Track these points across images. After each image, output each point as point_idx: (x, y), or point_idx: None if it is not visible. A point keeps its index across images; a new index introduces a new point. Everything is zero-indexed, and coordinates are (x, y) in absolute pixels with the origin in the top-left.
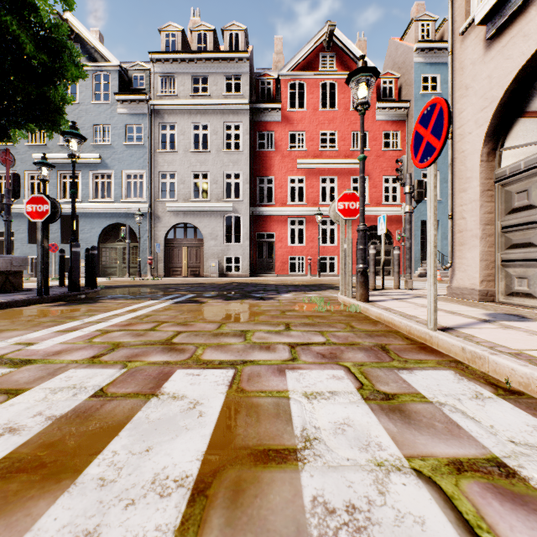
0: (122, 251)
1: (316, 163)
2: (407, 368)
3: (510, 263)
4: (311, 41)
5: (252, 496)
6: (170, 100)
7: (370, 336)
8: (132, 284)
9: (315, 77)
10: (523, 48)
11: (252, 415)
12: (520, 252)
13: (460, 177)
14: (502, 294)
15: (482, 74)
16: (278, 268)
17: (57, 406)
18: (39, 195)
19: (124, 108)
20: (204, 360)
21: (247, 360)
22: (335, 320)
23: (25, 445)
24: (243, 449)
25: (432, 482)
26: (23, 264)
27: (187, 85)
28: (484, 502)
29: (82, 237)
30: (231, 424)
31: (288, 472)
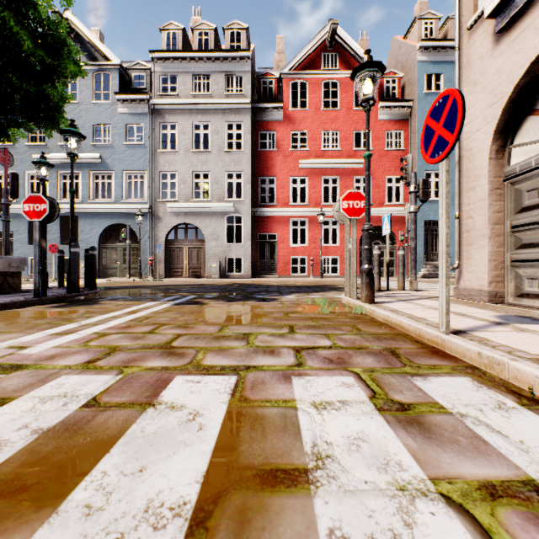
0: (122, 252)
1: (318, 163)
2: (421, 375)
3: (520, 264)
4: (313, 40)
5: (260, 528)
6: (171, 99)
7: (378, 339)
8: (133, 285)
9: (317, 76)
10: (534, 41)
11: (256, 428)
12: (531, 252)
13: (467, 175)
14: (511, 296)
15: (490, 69)
16: (280, 269)
17: (45, 417)
18: (37, 194)
19: (125, 108)
20: (205, 365)
21: (251, 365)
22: (340, 322)
23: (5, 464)
24: (248, 469)
25: (464, 511)
26: (21, 265)
27: (188, 84)
28: (528, 536)
29: (82, 238)
30: (234, 438)
31: (299, 498)
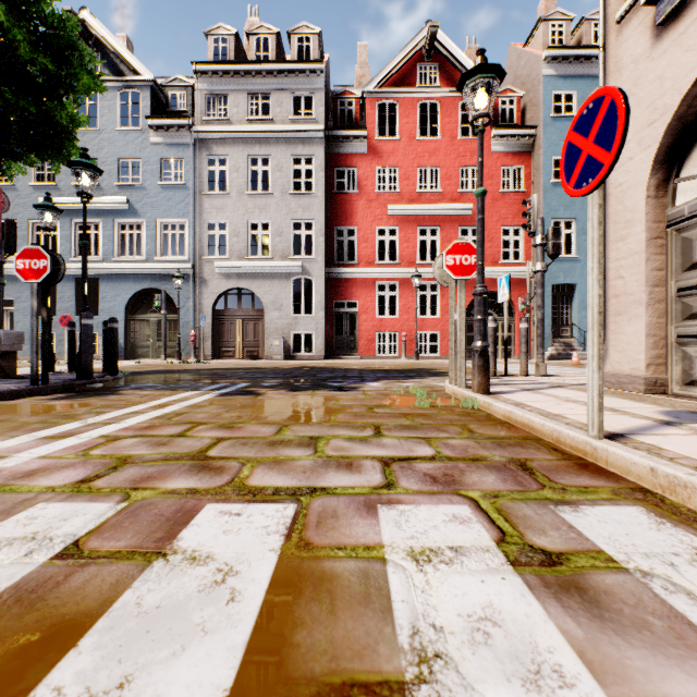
0: (156, 325)
1: (413, 208)
2: (568, 502)
3: (690, 340)
4: (406, 48)
5: None
6: (220, 125)
7: (500, 445)
8: (168, 369)
9: (411, 95)
10: None
11: (321, 599)
12: None
13: (615, 220)
14: (677, 384)
15: (648, 75)
16: (362, 348)
17: None
18: (34, 246)
19: (159, 137)
20: (250, 487)
21: (318, 487)
22: (445, 420)
23: None
24: (303, 683)
25: None
26: (17, 342)
27: (242, 105)
28: None
29: (104, 307)
30: (284, 619)
31: None
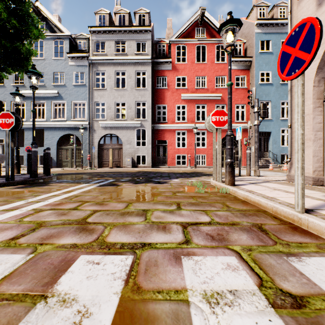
0: (71, 151)
1: (193, 96)
2: (294, 254)
3: None
4: (190, 19)
5: None
6: (102, 56)
7: (245, 215)
8: (76, 172)
9: (192, 42)
10: None
11: None
12: None
13: None
14: None
15: None
16: (169, 162)
17: None
18: (7, 112)
19: (73, 62)
20: (107, 242)
21: (146, 243)
22: (213, 200)
23: None
24: None
25: None
26: (1, 159)
27: (112, 47)
28: None
29: (47, 143)
30: None
31: None
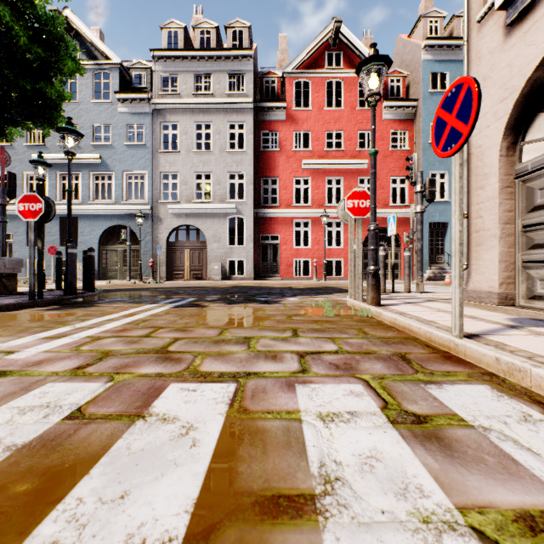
0: (122, 253)
1: (322, 163)
2: (435, 382)
3: (532, 265)
4: (317, 38)
5: None
6: (172, 99)
7: (386, 343)
8: (133, 288)
9: (320, 75)
10: None
11: (256, 445)
12: (543, 252)
13: (476, 173)
14: (523, 298)
15: (501, 63)
16: (282, 272)
17: (21, 431)
18: (32, 193)
19: (125, 107)
20: (202, 372)
21: (251, 372)
22: (345, 325)
23: None
24: (246, 495)
25: None
26: (17, 266)
27: (189, 83)
28: None
29: (82, 240)
30: (231, 457)
31: (305, 533)
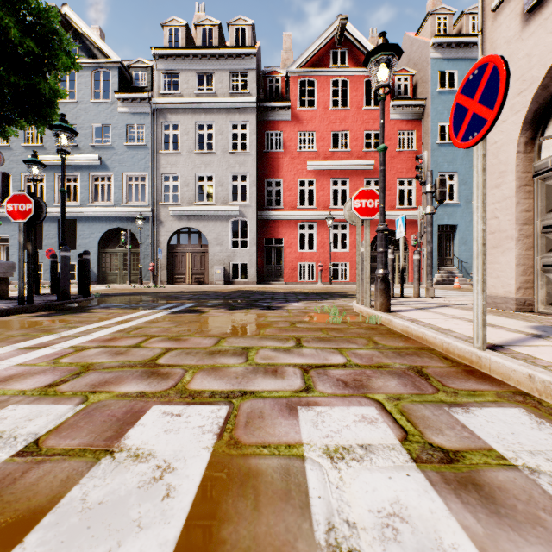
0: (122, 257)
1: (327, 164)
2: (460, 404)
3: None
4: (322, 36)
5: None
6: (173, 98)
7: (399, 354)
8: (132, 292)
9: (325, 74)
10: None
11: (247, 495)
12: None
13: (491, 171)
14: (542, 304)
15: (518, 53)
16: (286, 275)
17: None
18: (22, 192)
19: (125, 107)
20: (191, 390)
21: (247, 390)
22: (353, 333)
23: None
24: None
25: None
26: (9, 270)
27: (191, 82)
28: None
29: (81, 243)
30: (212, 514)
31: None
